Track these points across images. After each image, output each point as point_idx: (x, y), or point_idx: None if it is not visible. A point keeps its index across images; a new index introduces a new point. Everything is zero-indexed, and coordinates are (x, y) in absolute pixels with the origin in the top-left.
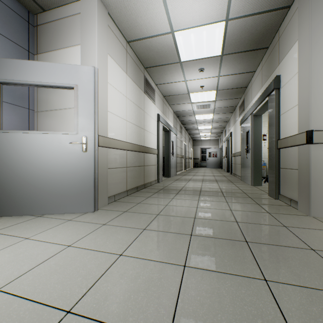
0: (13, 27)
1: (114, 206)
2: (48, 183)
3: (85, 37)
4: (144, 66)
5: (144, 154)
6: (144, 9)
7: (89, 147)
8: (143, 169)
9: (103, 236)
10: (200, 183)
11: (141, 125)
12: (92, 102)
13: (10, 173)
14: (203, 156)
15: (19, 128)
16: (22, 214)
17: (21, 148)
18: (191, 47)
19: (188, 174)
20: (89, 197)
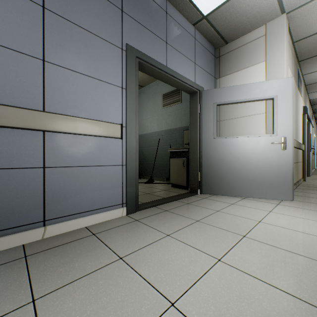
0: (209, 64)
1: (299, 198)
2: (252, 174)
3: (271, 54)
4: (297, 60)
5: (297, 150)
6: None
7: (287, 146)
8: (296, 166)
9: None
10: None
11: (296, 121)
12: (290, 108)
13: (224, 166)
14: None
15: None
16: (233, 195)
17: (232, 148)
18: None
19: None
20: (287, 187)
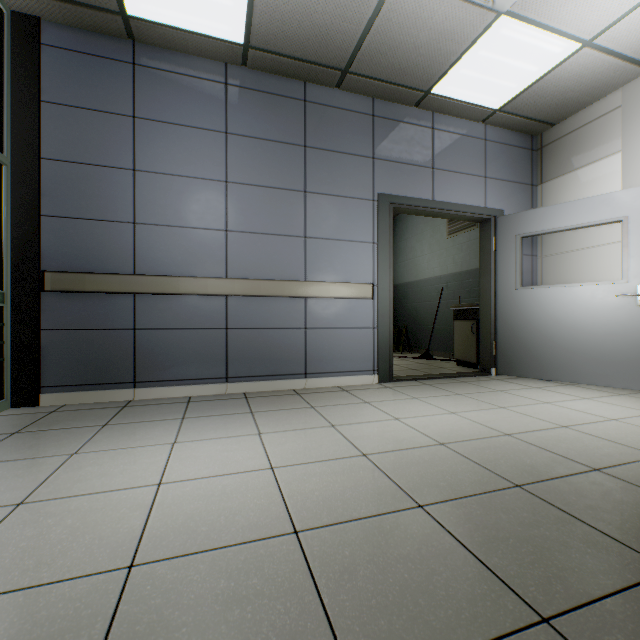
0: (519, 166)
1: None
2: (581, 346)
3: (630, 139)
4: None
5: None
6: None
7: None
8: None
9: None
10: None
11: None
12: None
13: (534, 332)
14: None
15: (524, 281)
16: (548, 378)
17: (547, 304)
18: None
19: None
20: None
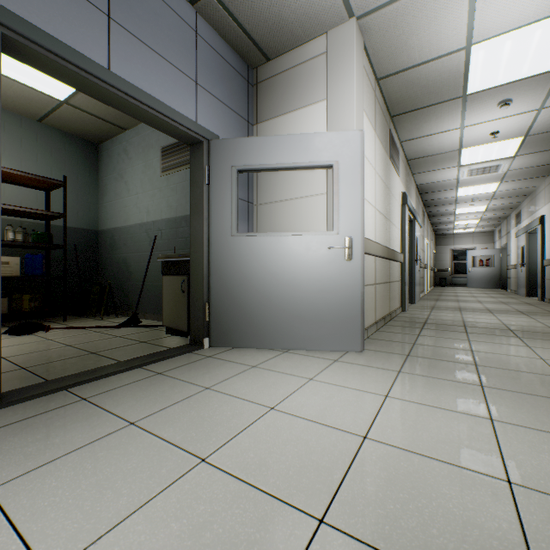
0: (236, 93)
1: (377, 345)
2: (298, 305)
3: (335, 87)
4: (389, 115)
5: (389, 262)
6: (427, 21)
7: (354, 253)
8: (388, 288)
9: (422, 388)
10: (491, 316)
11: (386, 214)
12: (358, 185)
13: (252, 290)
14: (457, 264)
15: (240, 230)
16: (266, 346)
17: (265, 256)
18: (498, 65)
19: (443, 299)
20: (354, 328)
